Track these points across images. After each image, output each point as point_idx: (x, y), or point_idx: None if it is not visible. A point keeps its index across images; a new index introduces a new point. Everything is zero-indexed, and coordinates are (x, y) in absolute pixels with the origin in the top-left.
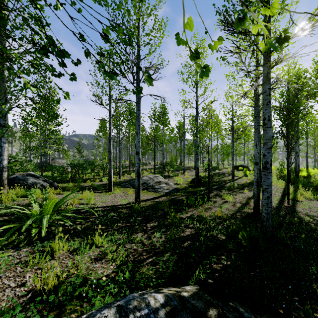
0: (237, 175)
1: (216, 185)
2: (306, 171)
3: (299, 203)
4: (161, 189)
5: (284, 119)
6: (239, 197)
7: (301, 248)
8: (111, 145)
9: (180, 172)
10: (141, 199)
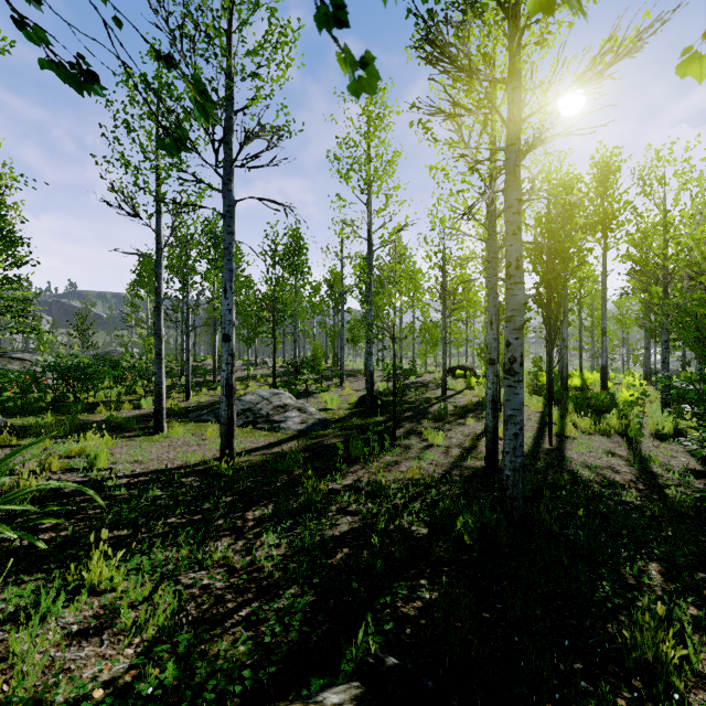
0: (453, 386)
1: (411, 410)
2: (580, 377)
3: (570, 442)
4: (287, 423)
5: (544, 271)
6: (458, 434)
7: (580, 540)
8: (160, 319)
9: (334, 382)
10: (239, 449)
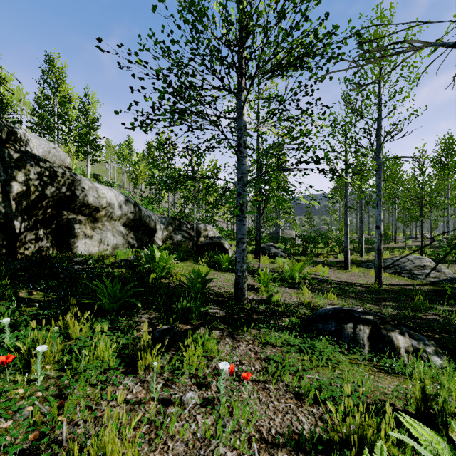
0: None
1: None
2: None
3: None
4: (423, 276)
5: None
6: None
7: None
8: (347, 217)
9: None
10: (386, 283)
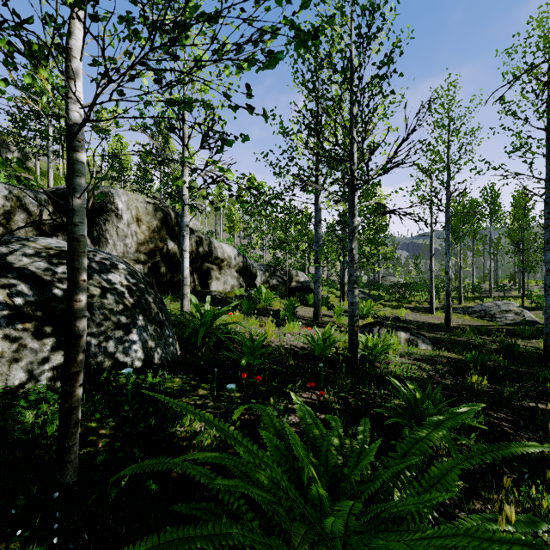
0: None
1: None
2: None
3: None
4: (501, 319)
5: None
6: None
7: None
8: (432, 263)
9: None
10: (460, 323)
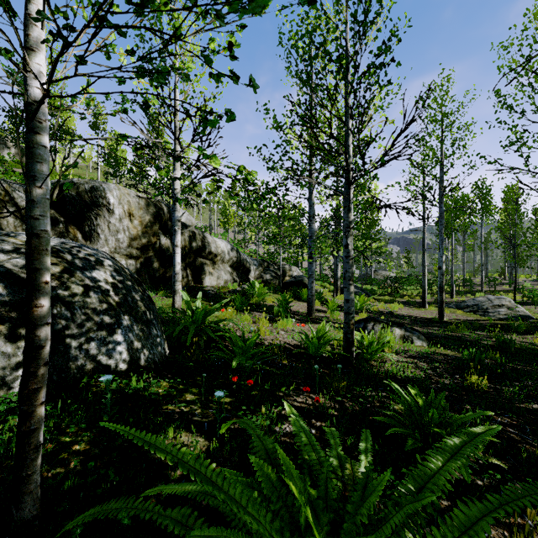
0: None
1: None
2: None
3: None
4: (493, 313)
5: None
6: None
7: None
8: (424, 258)
9: None
10: (453, 318)
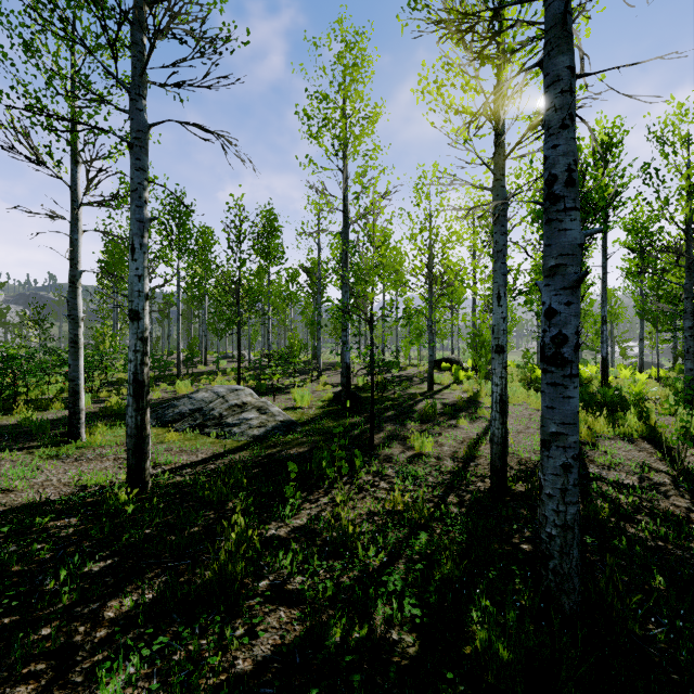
0: (439, 380)
1: (394, 408)
2: None
3: (589, 450)
4: (241, 427)
5: None
6: (450, 440)
7: (689, 659)
8: (76, 297)
9: (311, 376)
10: (167, 465)
